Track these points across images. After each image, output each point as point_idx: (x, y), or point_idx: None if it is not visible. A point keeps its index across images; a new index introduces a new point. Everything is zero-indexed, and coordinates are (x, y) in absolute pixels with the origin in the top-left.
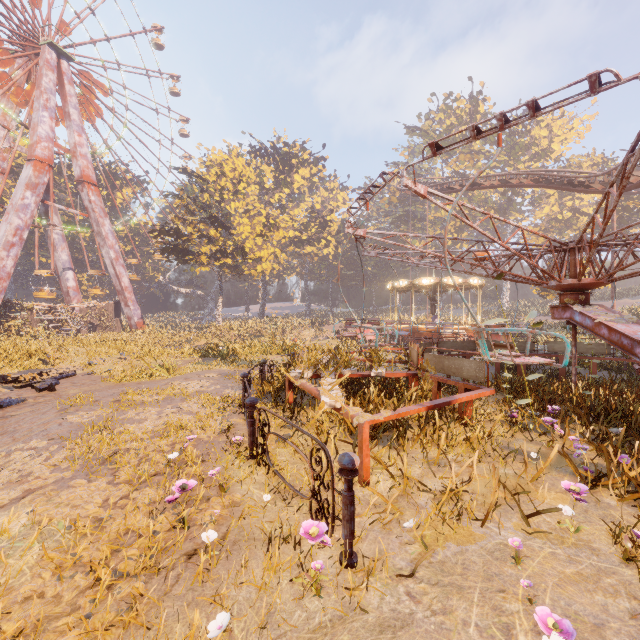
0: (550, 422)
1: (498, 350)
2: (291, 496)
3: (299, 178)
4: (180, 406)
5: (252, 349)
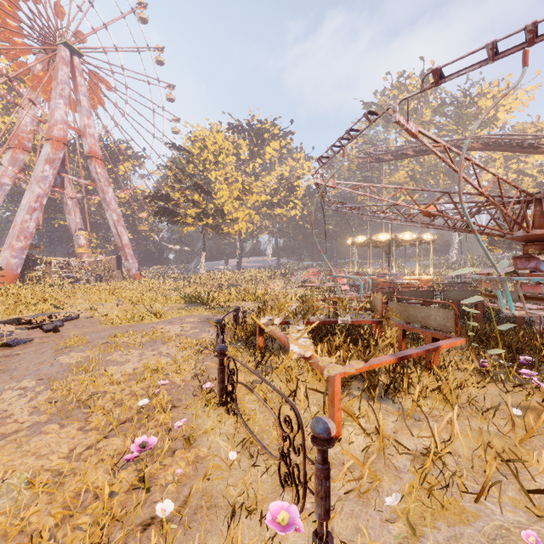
0: (529, 375)
1: (468, 299)
2: (259, 451)
3: (270, 150)
4: (160, 349)
5: (229, 297)
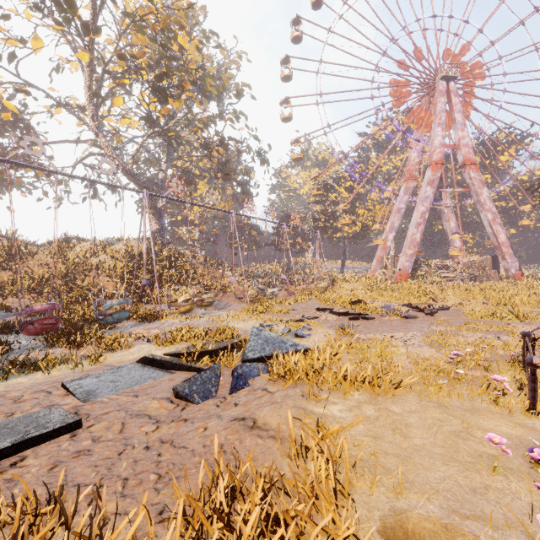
0: None
1: None
2: None
3: None
4: (500, 337)
5: None
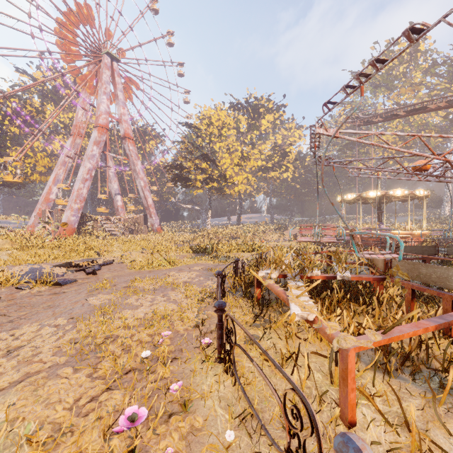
0: None
1: None
2: (259, 427)
3: (265, 122)
4: (169, 295)
5: (230, 248)
